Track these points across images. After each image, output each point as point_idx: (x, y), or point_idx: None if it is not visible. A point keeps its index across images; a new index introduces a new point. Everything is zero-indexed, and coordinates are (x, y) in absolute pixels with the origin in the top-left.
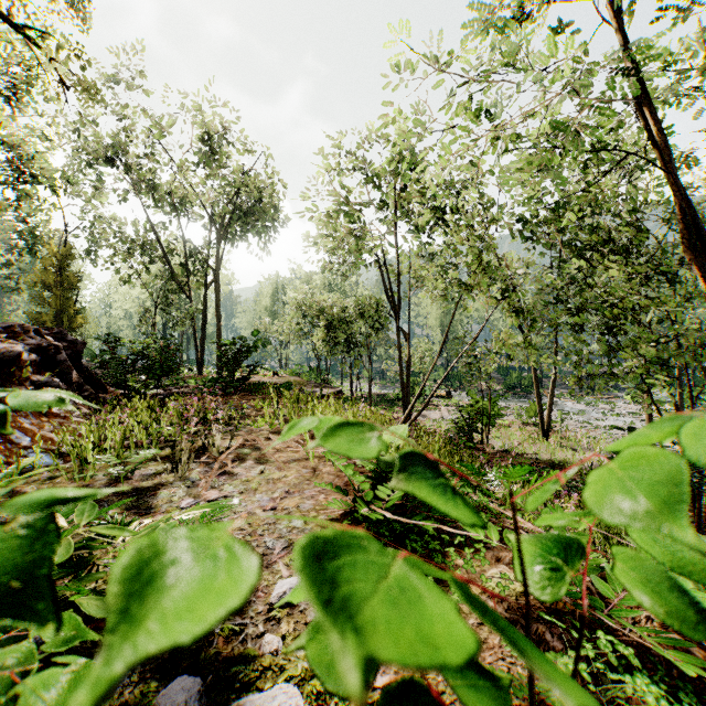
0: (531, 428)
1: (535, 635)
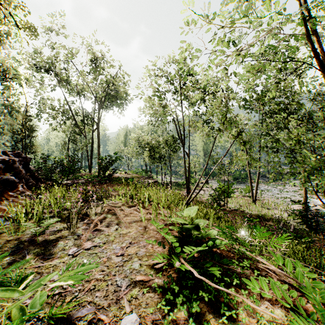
0: (246, 198)
1: None
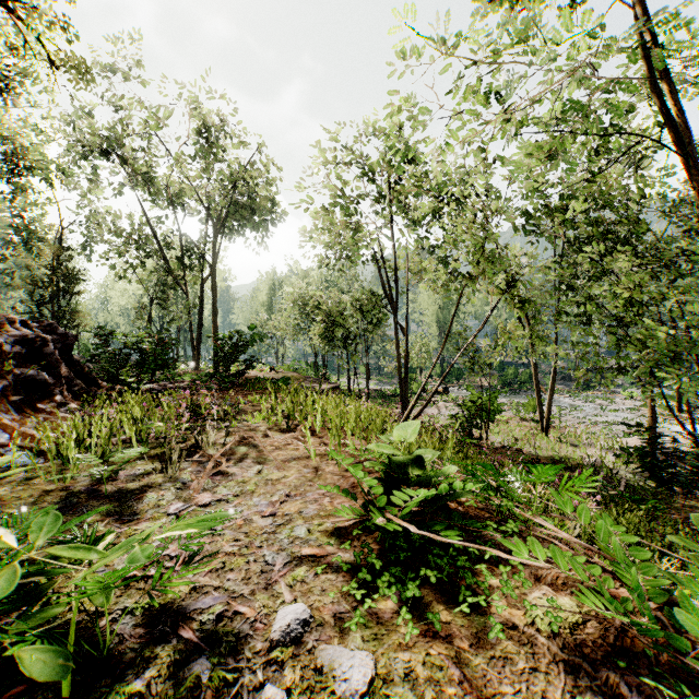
0: (529, 424)
1: (606, 686)
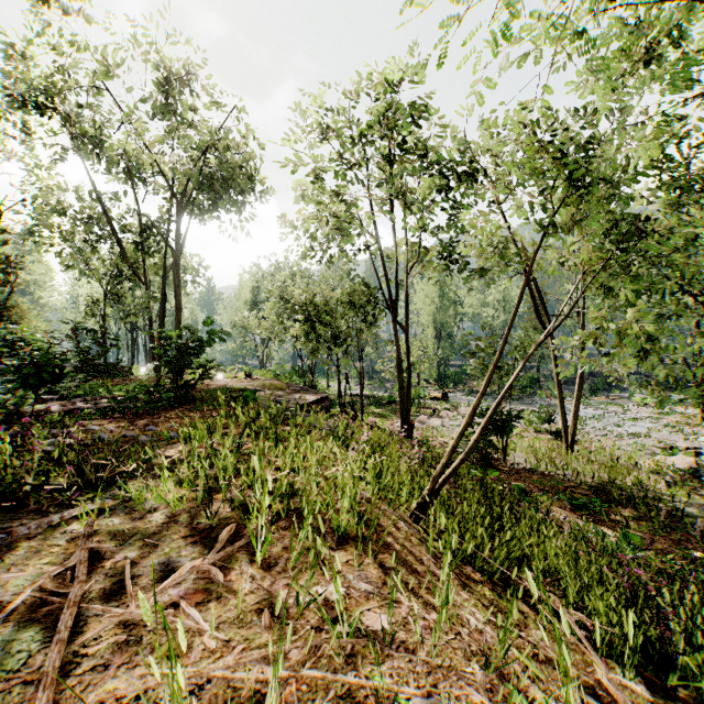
0: (546, 437)
1: None
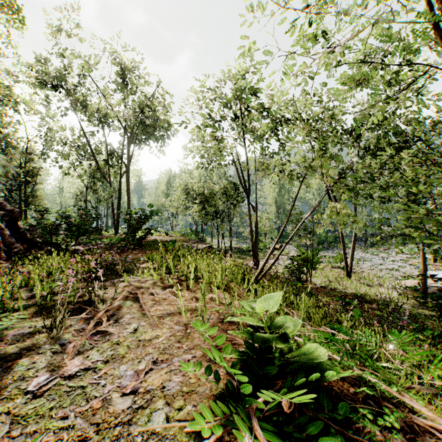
0: (337, 270)
1: None
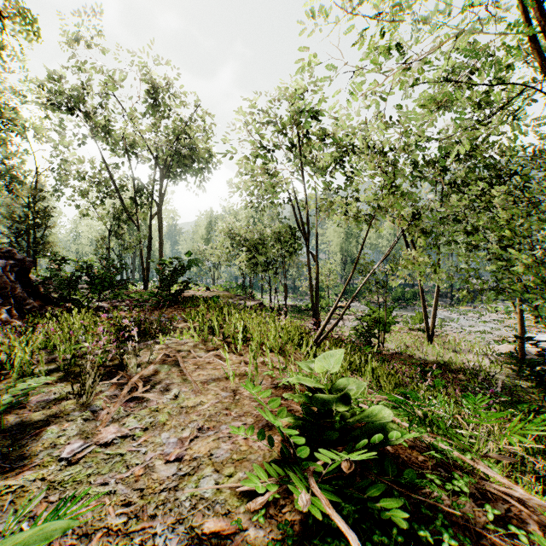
0: (416, 333)
1: None
